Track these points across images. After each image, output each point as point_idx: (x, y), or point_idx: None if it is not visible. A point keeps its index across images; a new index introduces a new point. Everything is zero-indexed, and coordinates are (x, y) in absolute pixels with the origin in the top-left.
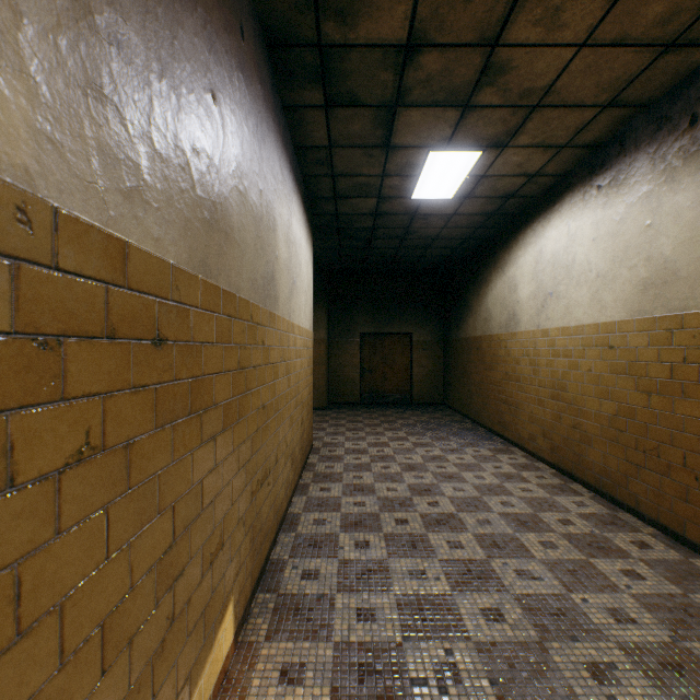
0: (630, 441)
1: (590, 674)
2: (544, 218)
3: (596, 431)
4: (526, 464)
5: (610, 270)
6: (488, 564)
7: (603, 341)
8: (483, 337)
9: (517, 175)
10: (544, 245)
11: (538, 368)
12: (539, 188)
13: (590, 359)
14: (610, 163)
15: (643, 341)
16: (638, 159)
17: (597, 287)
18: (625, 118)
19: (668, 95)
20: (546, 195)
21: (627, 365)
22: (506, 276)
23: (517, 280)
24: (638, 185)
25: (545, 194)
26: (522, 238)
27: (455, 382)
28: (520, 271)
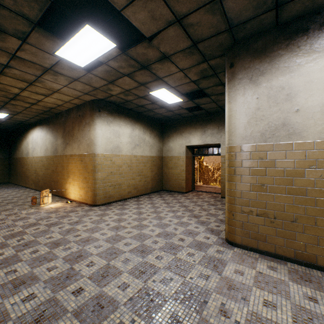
0: (44, 179)
1: (14, 204)
2: (34, 129)
3: (41, 178)
4: (28, 190)
5: (42, 146)
6: (3, 201)
7: (42, 160)
8: (22, 157)
9: (23, 119)
10: (34, 136)
11: (33, 166)
12: (32, 122)
13: (40, 163)
14: (42, 124)
15: (45, 160)
16: (45, 126)
17: (41, 148)
18: (43, 118)
19: (47, 118)
20: (34, 124)
21: (44, 165)
22: (27, 140)
23: (29, 143)
24: (45, 131)
25: (34, 123)
26: (30, 132)
27: (13, 173)
28: (30, 140)
